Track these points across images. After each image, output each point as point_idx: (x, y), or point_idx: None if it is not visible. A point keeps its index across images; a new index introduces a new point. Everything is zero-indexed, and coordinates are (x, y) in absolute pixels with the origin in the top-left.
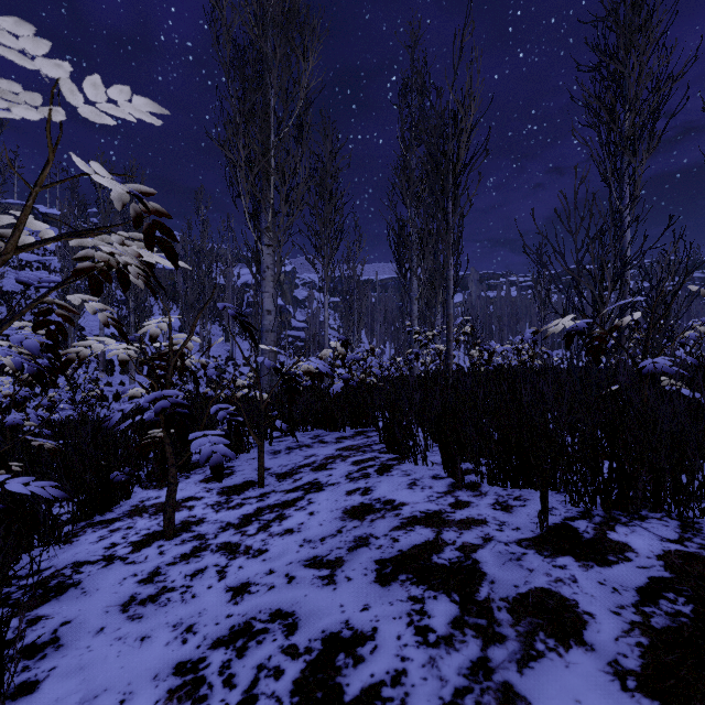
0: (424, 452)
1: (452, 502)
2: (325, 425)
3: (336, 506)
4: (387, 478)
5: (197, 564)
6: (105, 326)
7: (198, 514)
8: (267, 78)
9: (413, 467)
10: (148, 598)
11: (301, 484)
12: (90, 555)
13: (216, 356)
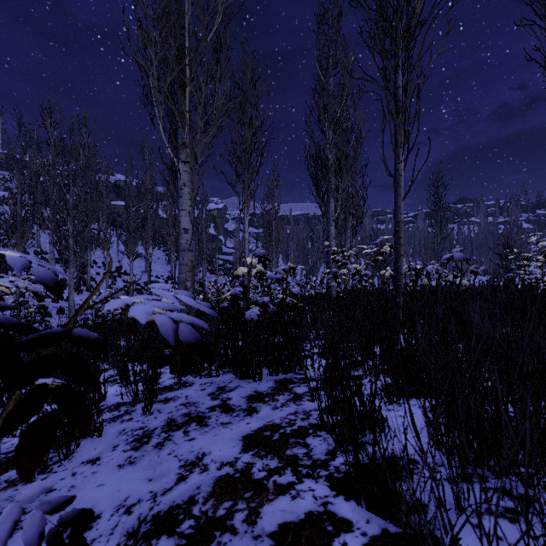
0: None
1: None
2: (235, 369)
3: None
4: None
5: None
6: None
7: None
8: None
9: None
10: None
11: None
12: None
13: (159, 275)
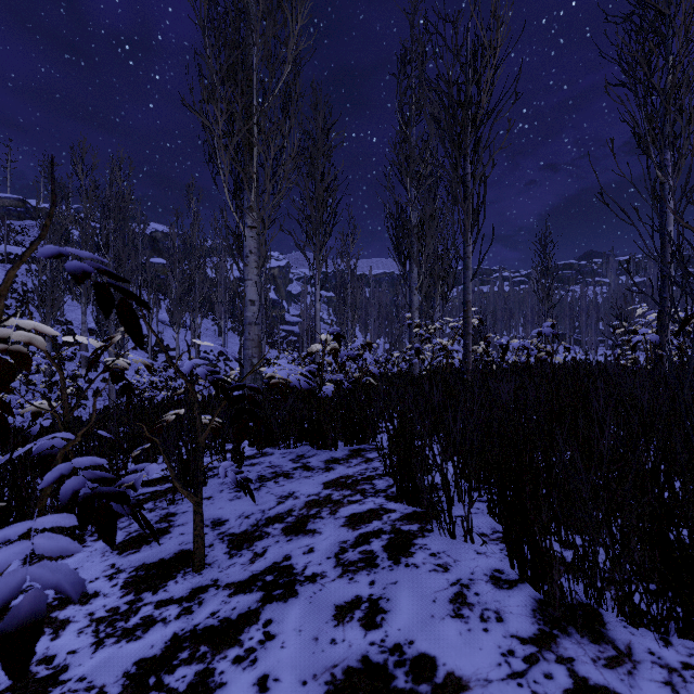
0: (468, 519)
1: (568, 690)
2: (312, 441)
3: (314, 661)
4: (407, 574)
5: None
6: None
7: (60, 654)
8: (250, 39)
9: (449, 544)
10: None
11: (261, 568)
12: None
13: (208, 351)
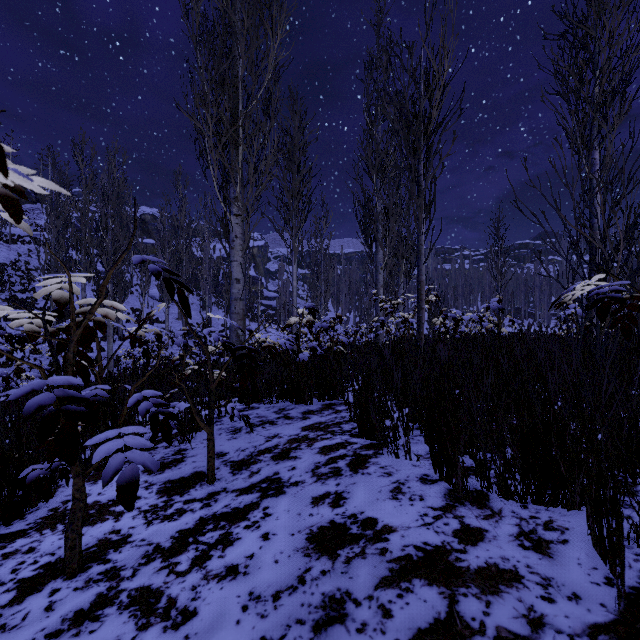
0: (407, 443)
1: (457, 529)
2: (291, 397)
3: (298, 524)
4: (363, 478)
5: (90, 638)
6: None
7: (124, 528)
8: (235, 51)
9: (394, 461)
10: None
11: (258, 480)
12: None
13: (193, 323)
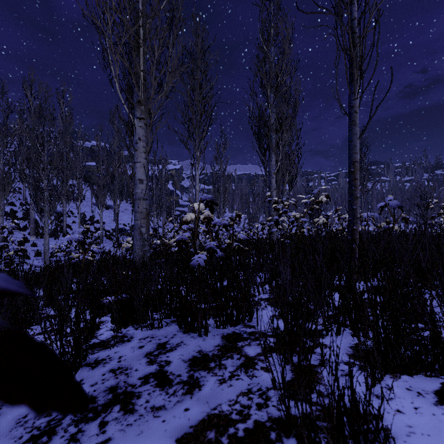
0: None
1: None
2: (178, 321)
3: None
4: None
5: None
6: None
7: None
8: None
9: None
10: None
11: None
12: None
13: (126, 224)
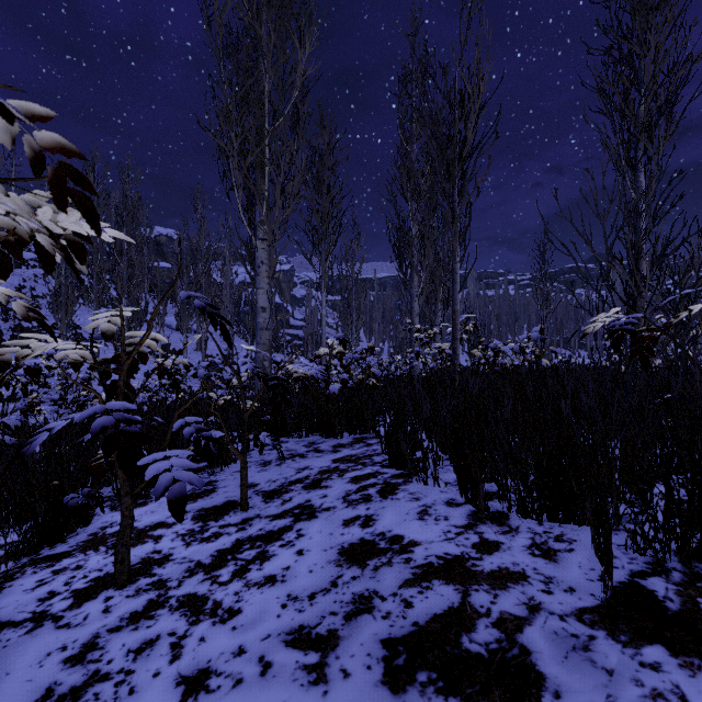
0: (435, 470)
1: (476, 543)
2: (321, 431)
3: (331, 542)
4: (392, 503)
5: (148, 631)
6: (25, 320)
7: (164, 549)
8: (261, 65)
9: (422, 488)
10: (69, 693)
11: (290, 507)
12: (18, 612)
13: (213, 354)
